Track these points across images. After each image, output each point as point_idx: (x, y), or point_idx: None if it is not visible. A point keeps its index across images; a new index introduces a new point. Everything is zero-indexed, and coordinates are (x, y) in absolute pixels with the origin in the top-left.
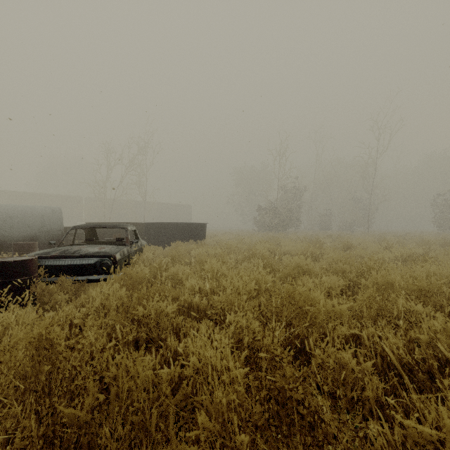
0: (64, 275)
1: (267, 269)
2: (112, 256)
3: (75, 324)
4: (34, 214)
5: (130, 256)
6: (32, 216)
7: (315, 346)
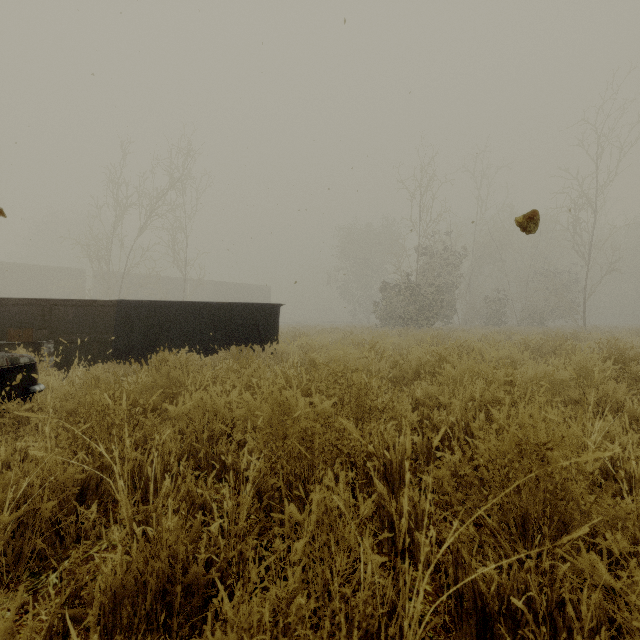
0: None
1: None
2: None
3: None
4: None
5: None
6: None
7: None
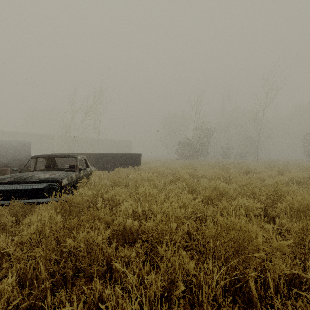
0: (17, 198)
1: (198, 199)
2: (59, 181)
3: (7, 253)
4: (8, 146)
5: (78, 180)
6: (6, 148)
7: (268, 307)
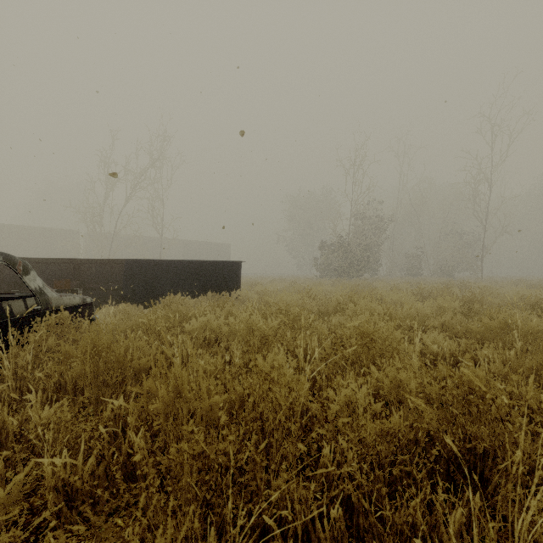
0: None
1: None
2: None
3: None
4: None
5: None
6: None
7: None
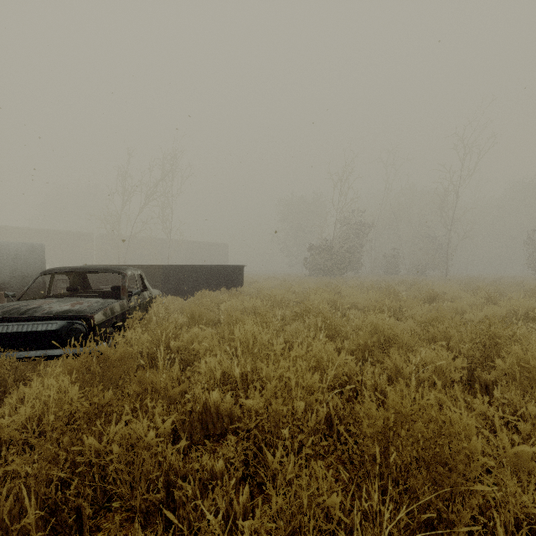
0: (8, 349)
1: (347, 356)
2: (87, 317)
3: None
4: (3, 252)
5: (127, 314)
6: (1, 255)
7: None
